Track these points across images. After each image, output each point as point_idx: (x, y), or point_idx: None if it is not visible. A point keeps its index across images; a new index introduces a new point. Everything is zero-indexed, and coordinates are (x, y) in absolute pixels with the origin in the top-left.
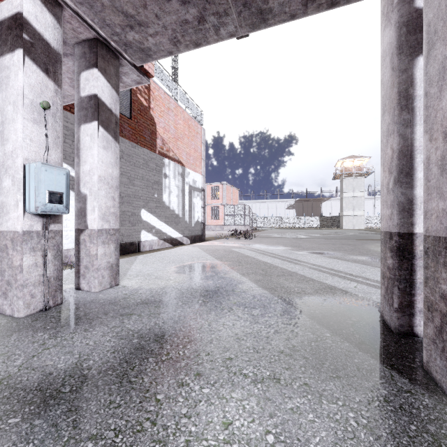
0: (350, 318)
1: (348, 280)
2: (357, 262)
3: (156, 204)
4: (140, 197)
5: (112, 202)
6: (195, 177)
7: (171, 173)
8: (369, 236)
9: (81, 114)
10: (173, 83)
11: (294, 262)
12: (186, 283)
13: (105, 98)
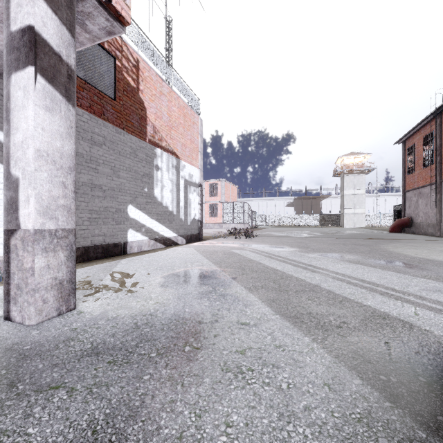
0: None
1: (397, 300)
2: (388, 269)
3: (146, 200)
4: (127, 191)
5: (61, 190)
6: (192, 171)
7: (164, 165)
8: (376, 235)
9: (11, 58)
10: (166, 65)
11: (310, 270)
12: (170, 307)
13: (49, 36)
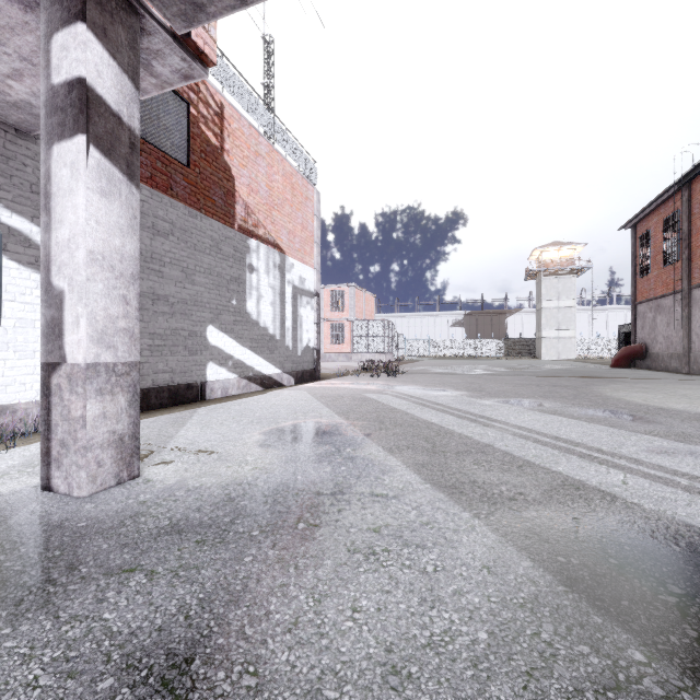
0: (664, 586)
1: (602, 464)
2: (598, 421)
3: (235, 318)
4: (206, 304)
5: (121, 307)
6: (304, 273)
7: (261, 264)
8: (590, 371)
9: (53, 123)
10: (265, 111)
11: (481, 423)
12: (275, 473)
13: (105, 90)
